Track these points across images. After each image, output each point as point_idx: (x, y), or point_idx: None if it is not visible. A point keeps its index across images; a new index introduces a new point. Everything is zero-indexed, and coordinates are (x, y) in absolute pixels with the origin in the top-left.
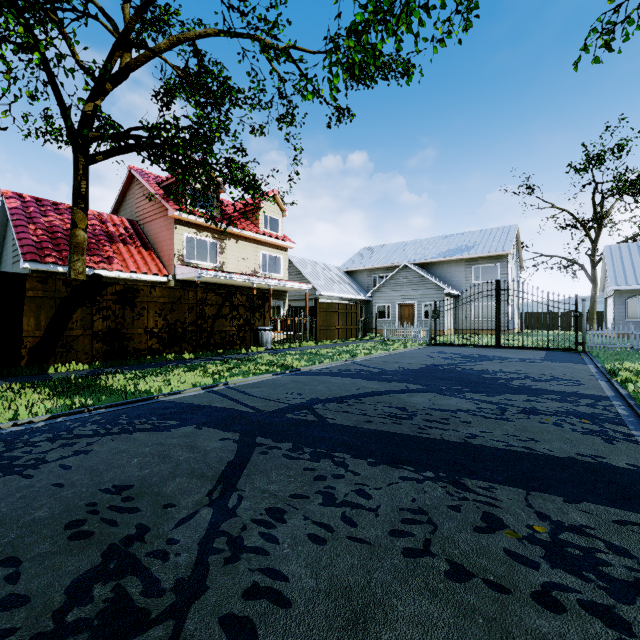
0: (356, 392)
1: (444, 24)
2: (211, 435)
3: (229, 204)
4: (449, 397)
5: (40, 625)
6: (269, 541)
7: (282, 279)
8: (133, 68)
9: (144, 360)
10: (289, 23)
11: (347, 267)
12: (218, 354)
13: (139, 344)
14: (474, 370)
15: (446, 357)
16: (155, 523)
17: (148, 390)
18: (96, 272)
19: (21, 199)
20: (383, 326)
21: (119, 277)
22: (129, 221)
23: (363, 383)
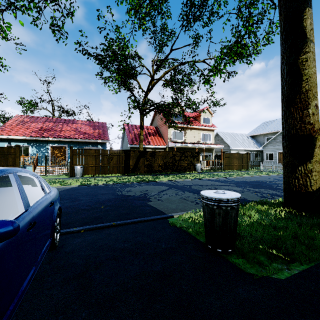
0: (209, 184)
1: (263, 39)
2: (164, 187)
3: (189, 114)
4: (237, 187)
5: (138, 195)
6: (163, 195)
7: (211, 143)
8: (154, 85)
9: (157, 173)
10: (199, 60)
11: (251, 134)
12: (179, 173)
13: (156, 168)
14: (274, 183)
15: (276, 179)
16: (150, 192)
17: (155, 180)
18: (145, 146)
19: (128, 126)
20: (261, 164)
21: (152, 147)
22: (155, 127)
23: (216, 183)
